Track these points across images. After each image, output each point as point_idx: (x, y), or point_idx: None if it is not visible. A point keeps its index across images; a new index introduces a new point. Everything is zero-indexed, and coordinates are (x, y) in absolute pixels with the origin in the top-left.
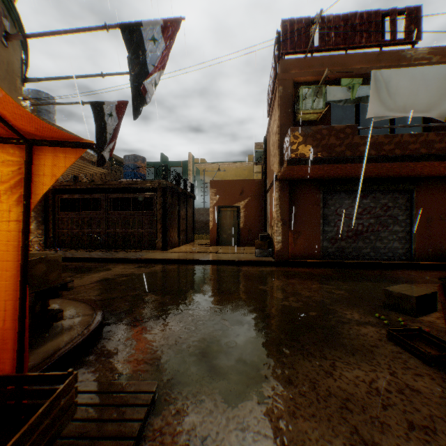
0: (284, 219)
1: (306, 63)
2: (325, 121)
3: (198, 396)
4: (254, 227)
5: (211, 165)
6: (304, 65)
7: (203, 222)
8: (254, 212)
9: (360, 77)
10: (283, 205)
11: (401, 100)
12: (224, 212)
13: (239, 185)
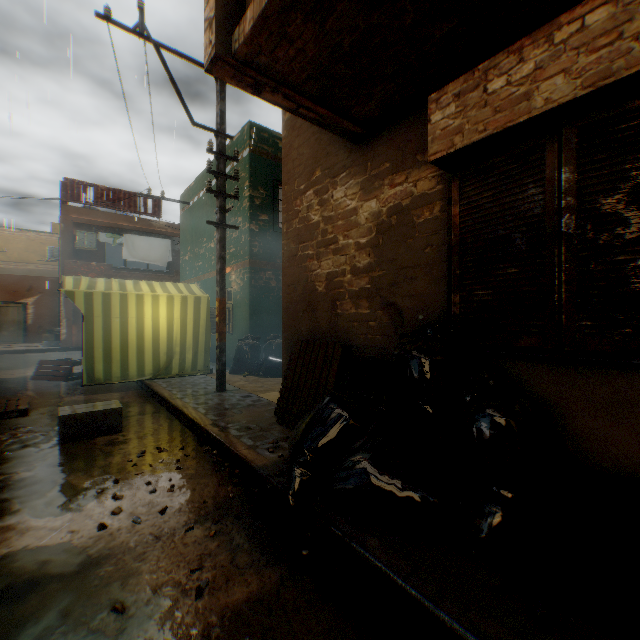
0: (70, 316)
1: (85, 211)
2: (102, 252)
3: None
4: (48, 324)
5: None
6: (84, 213)
7: None
8: (48, 309)
9: (126, 229)
10: (70, 306)
11: (142, 253)
12: (7, 308)
13: (28, 281)
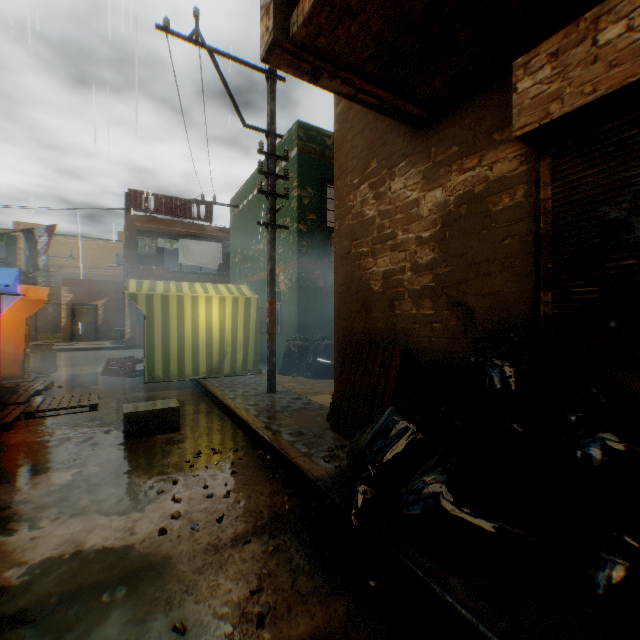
0: (133, 317)
1: (146, 219)
2: (160, 257)
3: (75, 366)
4: (114, 324)
5: (57, 238)
6: (145, 221)
7: (49, 319)
8: (114, 310)
9: (181, 234)
10: (133, 307)
11: (196, 257)
12: (82, 309)
13: (98, 284)
